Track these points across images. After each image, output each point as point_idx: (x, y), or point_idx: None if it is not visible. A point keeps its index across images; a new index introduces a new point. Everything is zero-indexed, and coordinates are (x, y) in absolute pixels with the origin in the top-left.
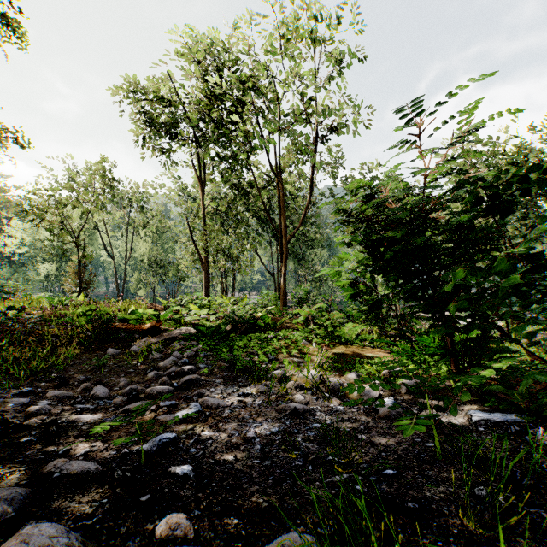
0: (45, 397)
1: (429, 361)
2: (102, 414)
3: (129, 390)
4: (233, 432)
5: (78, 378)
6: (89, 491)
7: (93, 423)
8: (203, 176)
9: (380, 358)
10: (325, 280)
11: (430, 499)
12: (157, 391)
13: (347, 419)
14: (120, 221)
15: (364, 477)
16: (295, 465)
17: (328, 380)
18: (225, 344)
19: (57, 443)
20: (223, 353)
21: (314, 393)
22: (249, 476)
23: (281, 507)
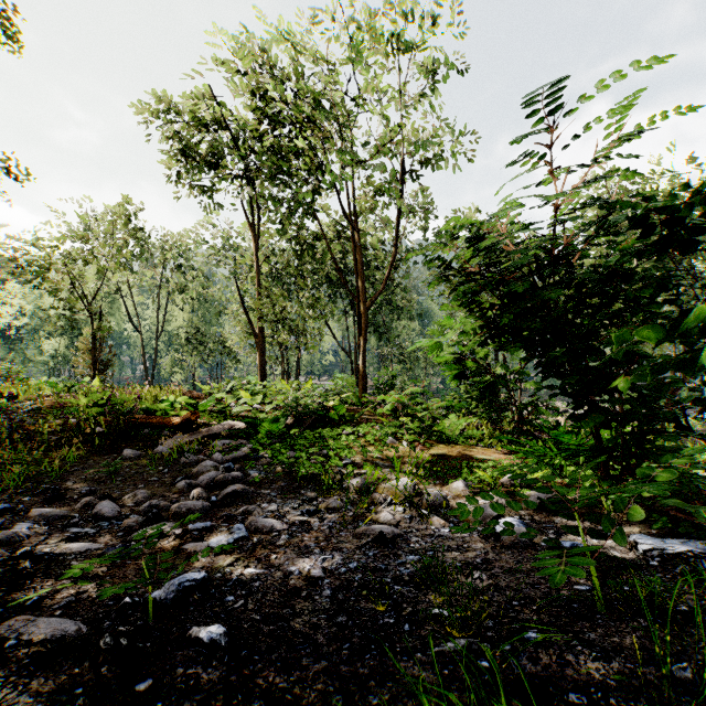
0: (28, 518)
1: (561, 466)
2: (105, 541)
3: (148, 506)
4: (292, 568)
5: (79, 489)
6: (57, 672)
7: (89, 555)
8: (258, 223)
9: (495, 461)
10: (416, 361)
11: (602, 685)
12: (187, 508)
13: (456, 547)
14: (149, 284)
15: (492, 644)
16: (383, 623)
17: (427, 492)
18: (284, 442)
19: (29, 587)
20: (281, 455)
21: (406, 510)
22: (313, 643)
23: (363, 700)
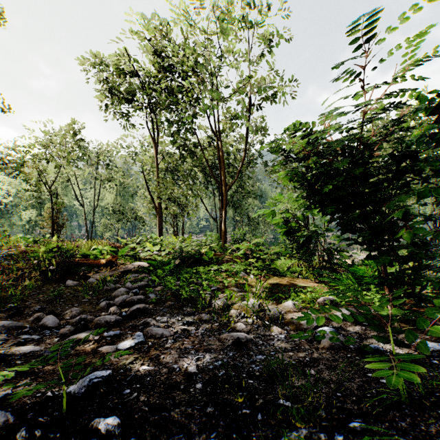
0: None
1: None
2: (45, 345)
3: (79, 319)
4: (174, 366)
5: (34, 307)
6: None
7: (31, 356)
8: (157, 136)
9: (312, 288)
10: (258, 224)
11: None
12: (105, 321)
13: (290, 349)
14: (89, 176)
15: (328, 434)
16: (241, 413)
17: (268, 309)
18: (173, 275)
19: None
20: (170, 284)
21: (254, 321)
22: (188, 431)
23: None
